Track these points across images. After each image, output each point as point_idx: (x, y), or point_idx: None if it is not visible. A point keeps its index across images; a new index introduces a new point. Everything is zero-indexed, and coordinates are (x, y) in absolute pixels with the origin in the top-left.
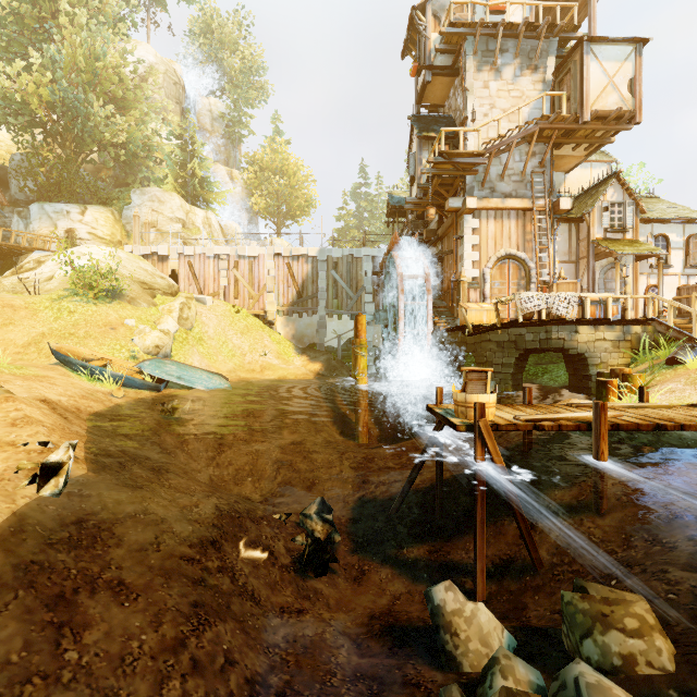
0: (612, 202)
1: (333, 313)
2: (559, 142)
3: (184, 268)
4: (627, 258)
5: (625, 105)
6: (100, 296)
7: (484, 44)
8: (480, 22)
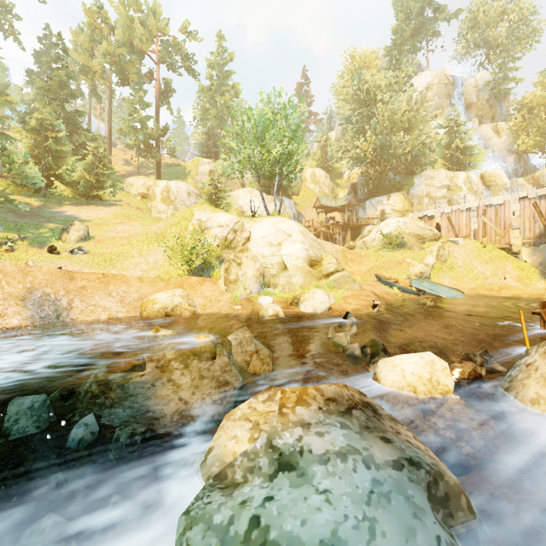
0: None
1: None
2: None
3: (444, 221)
4: None
5: None
6: (394, 247)
7: None
8: None
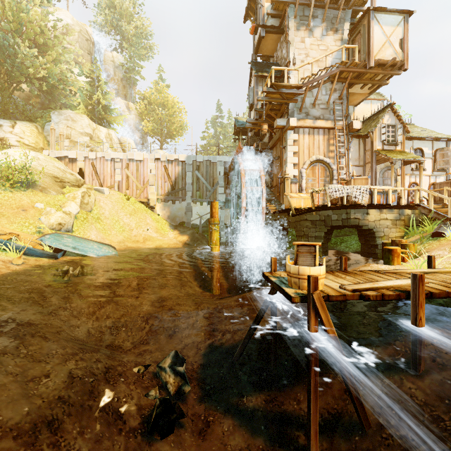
0: (388, 124)
1: (197, 200)
2: (352, 82)
3: (89, 167)
4: (398, 163)
5: (397, 56)
6: (17, 186)
7: (301, 11)
8: None
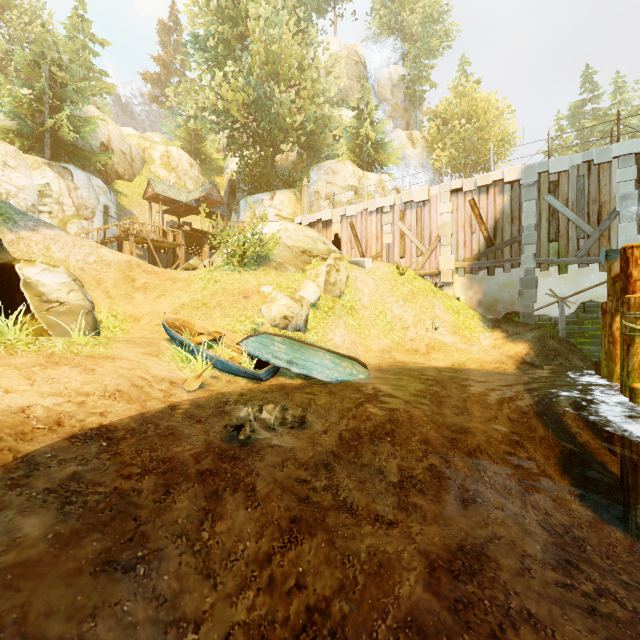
0: None
1: (550, 263)
2: None
3: (346, 231)
4: None
5: None
6: (248, 264)
7: None
8: None
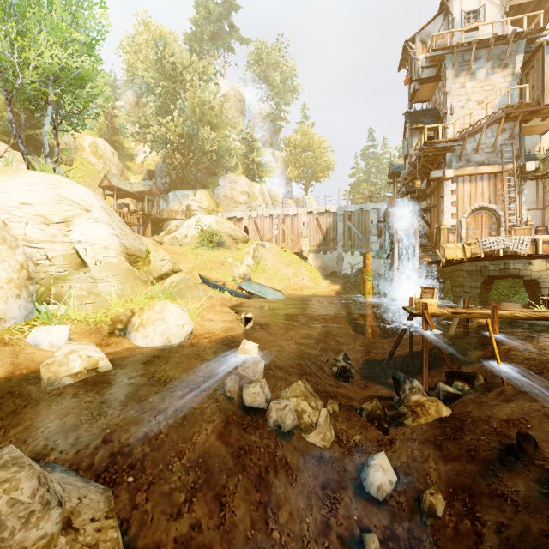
0: None
1: (348, 250)
2: (526, 118)
3: (252, 225)
4: None
5: None
6: (214, 246)
7: (460, 57)
8: (456, 45)
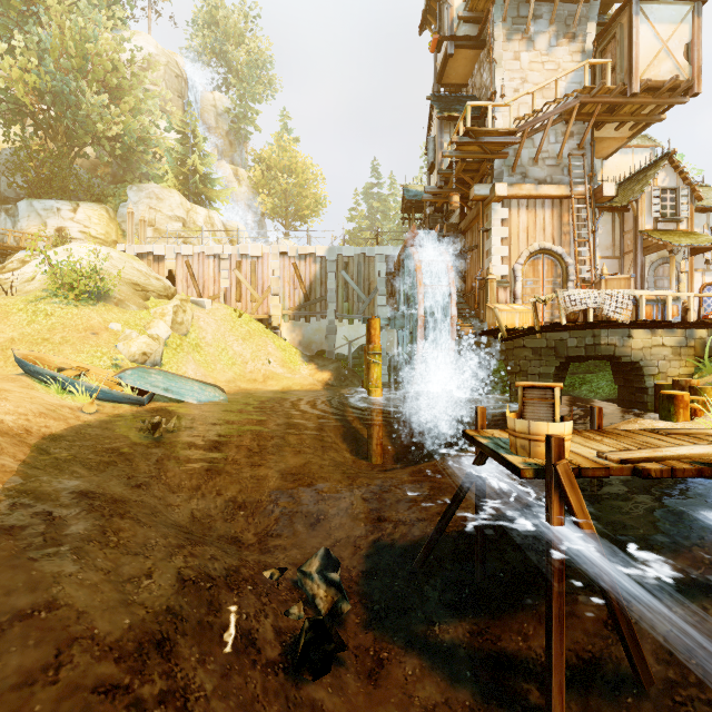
0: (664, 187)
1: (344, 317)
2: (601, 120)
3: (182, 269)
4: (681, 252)
5: (681, 73)
6: (83, 298)
7: (514, 9)
8: None
